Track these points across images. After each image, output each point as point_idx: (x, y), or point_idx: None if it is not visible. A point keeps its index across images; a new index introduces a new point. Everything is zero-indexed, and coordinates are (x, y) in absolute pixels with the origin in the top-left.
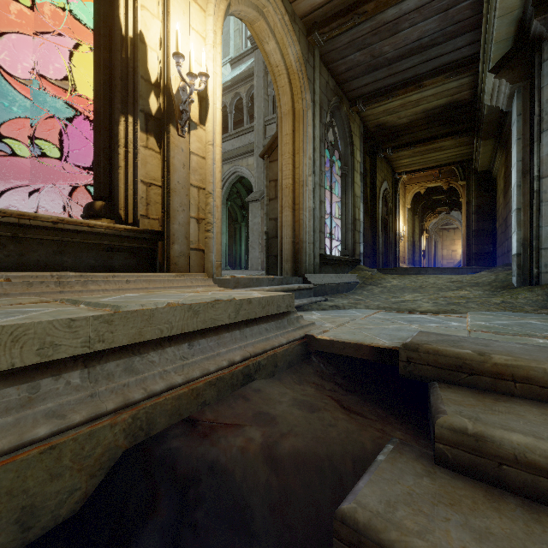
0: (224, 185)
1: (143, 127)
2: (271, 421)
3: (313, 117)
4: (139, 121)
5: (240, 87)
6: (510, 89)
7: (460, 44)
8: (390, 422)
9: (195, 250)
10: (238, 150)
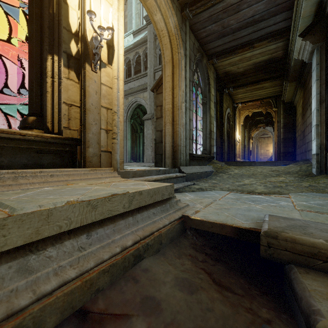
0: (129, 109)
1: (65, 63)
2: (156, 308)
3: (185, 65)
4: (62, 59)
5: (139, 49)
6: (312, 47)
7: (278, 20)
8: (253, 296)
9: (105, 152)
10: (137, 87)
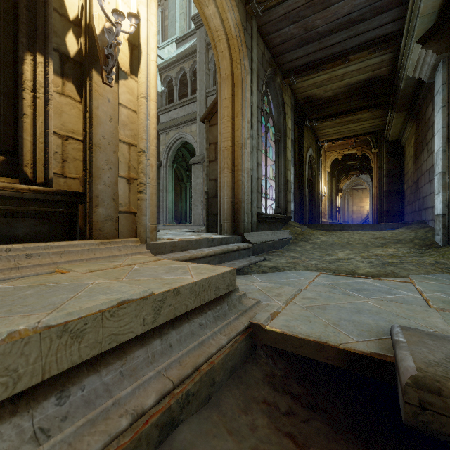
0: (170, 149)
1: (57, 69)
2: None
3: (251, 84)
4: (51, 61)
5: (184, 63)
6: (436, 59)
7: (385, 21)
8: None
9: (125, 213)
10: (182, 118)
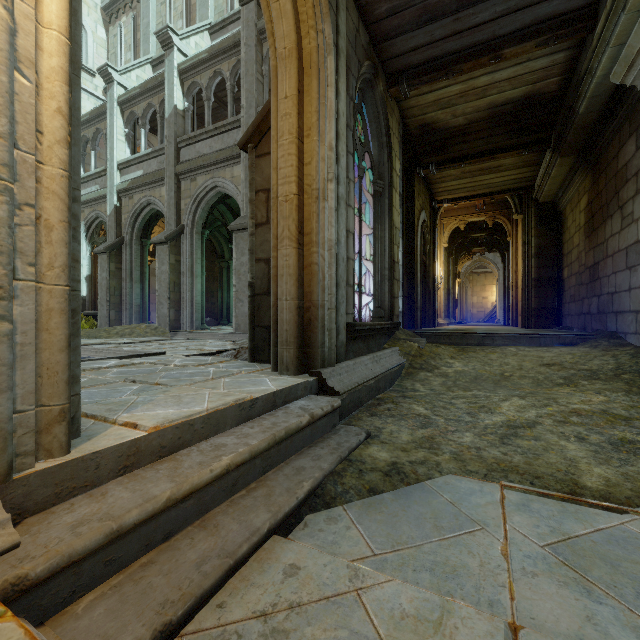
0: (199, 205)
1: None
2: None
3: (336, 76)
4: None
5: (221, 62)
6: None
7: None
8: None
9: None
10: (218, 153)
